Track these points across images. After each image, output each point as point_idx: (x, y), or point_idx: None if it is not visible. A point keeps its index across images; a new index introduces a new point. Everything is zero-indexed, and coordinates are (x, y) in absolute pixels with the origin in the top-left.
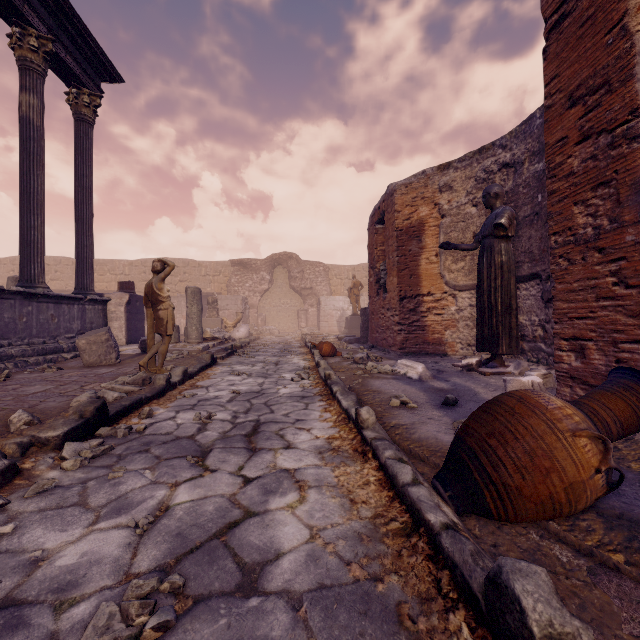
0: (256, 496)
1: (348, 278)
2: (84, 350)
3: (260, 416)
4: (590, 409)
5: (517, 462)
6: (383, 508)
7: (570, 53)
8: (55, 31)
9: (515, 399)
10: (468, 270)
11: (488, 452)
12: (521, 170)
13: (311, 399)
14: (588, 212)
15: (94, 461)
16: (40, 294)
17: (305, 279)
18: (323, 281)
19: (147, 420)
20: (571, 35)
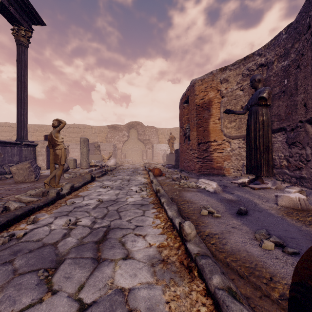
0: None
1: (167, 134)
2: (15, 173)
3: (111, 222)
4: None
5: None
6: None
7: None
8: None
9: None
10: (238, 127)
11: None
12: (272, 67)
13: (147, 207)
14: None
15: None
16: None
17: (146, 135)
18: (155, 136)
19: (31, 226)
20: None
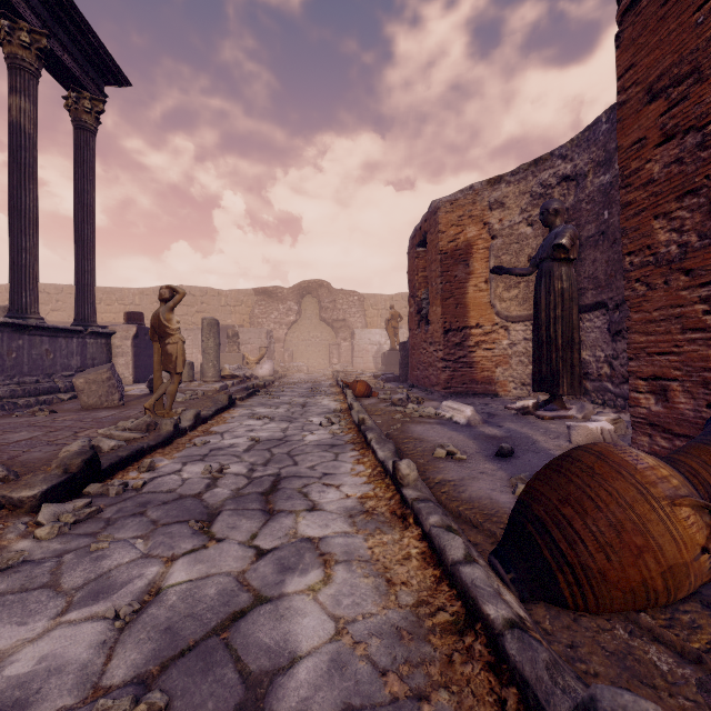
0: (270, 575)
1: (385, 309)
2: (82, 390)
3: (281, 469)
4: (688, 468)
5: (600, 538)
6: (428, 592)
7: (649, 38)
8: (50, 25)
9: (594, 455)
10: (522, 299)
11: (561, 524)
12: (584, 183)
13: (342, 448)
14: (672, 227)
15: (76, 527)
16: (32, 326)
17: (337, 310)
18: (357, 312)
19: (147, 474)
20: (651, 16)
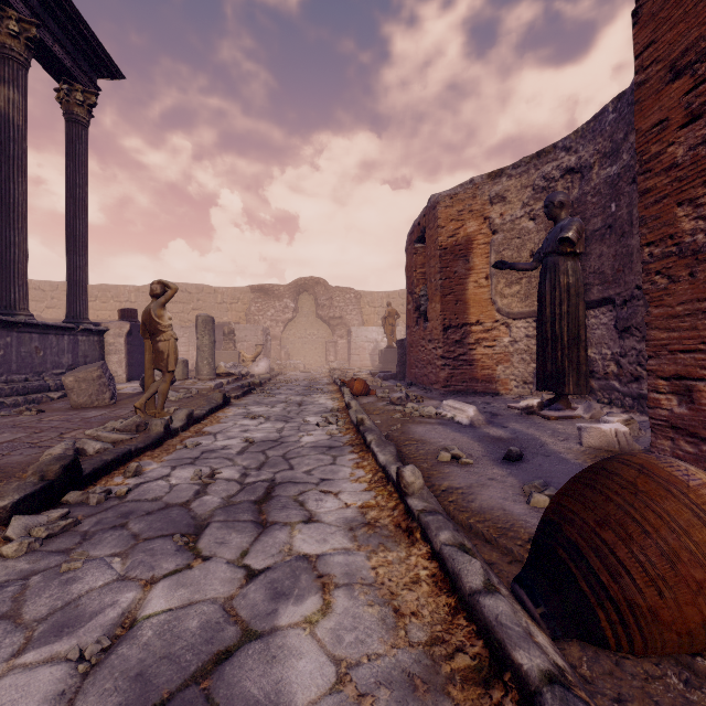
0: (261, 602)
1: (382, 306)
2: (72, 389)
3: (276, 474)
4: None
5: (650, 570)
6: (442, 626)
7: (672, 11)
8: (40, 15)
9: (634, 469)
10: (524, 295)
11: (601, 551)
12: (589, 175)
13: (340, 450)
14: (698, 214)
15: (49, 542)
16: (21, 323)
17: (334, 307)
18: (354, 309)
19: (133, 479)
20: None
